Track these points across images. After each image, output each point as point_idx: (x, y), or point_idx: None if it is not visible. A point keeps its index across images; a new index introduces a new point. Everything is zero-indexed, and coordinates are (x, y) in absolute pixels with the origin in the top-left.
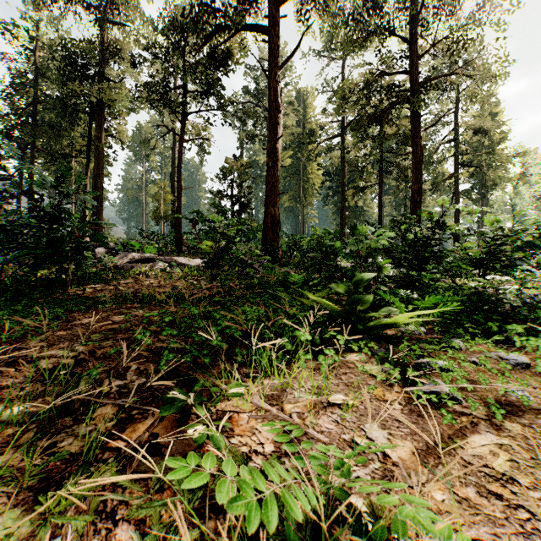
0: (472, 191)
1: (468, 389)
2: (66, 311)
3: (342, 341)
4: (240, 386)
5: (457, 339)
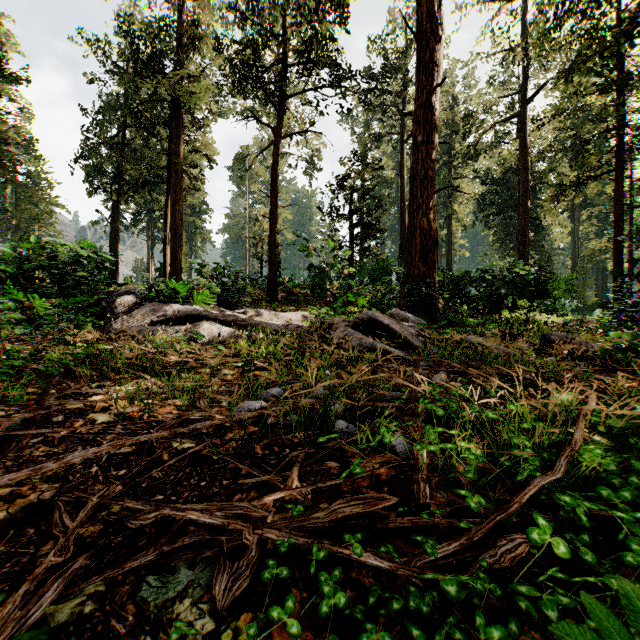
0: None
1: None
2: None
3: None
4: None
5: None
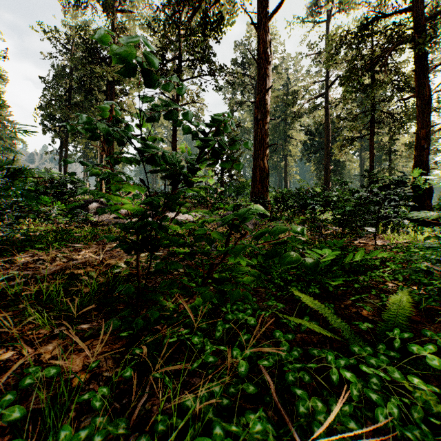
0: None
1: None
2: None
3: None
4: None
5: None
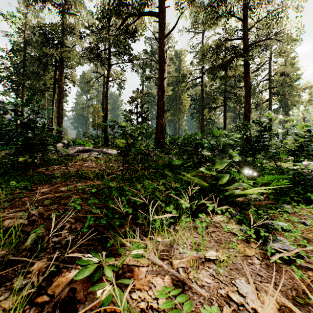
0: (279, 109)
1: (310, 249)
2: (32, 183)
3: (211, 207)
4: (140, 248)
5: (287, 205)
